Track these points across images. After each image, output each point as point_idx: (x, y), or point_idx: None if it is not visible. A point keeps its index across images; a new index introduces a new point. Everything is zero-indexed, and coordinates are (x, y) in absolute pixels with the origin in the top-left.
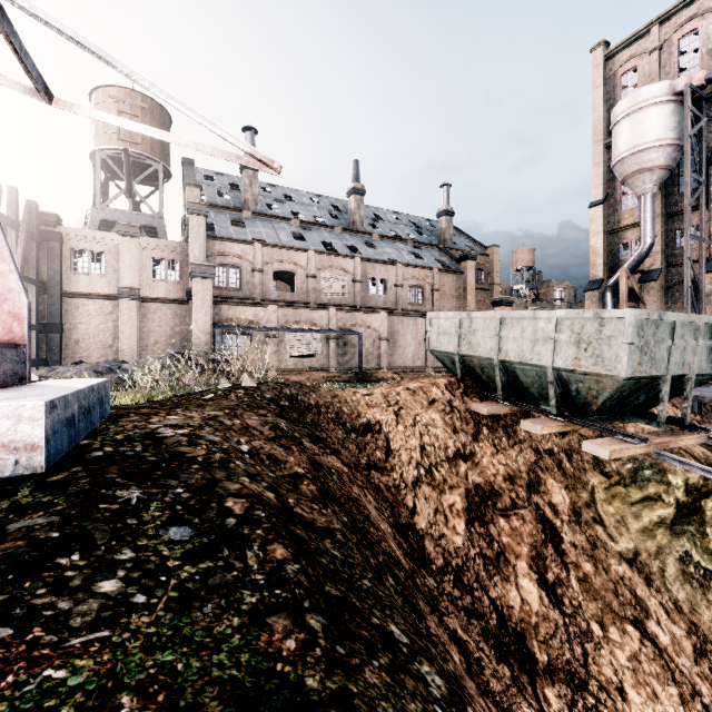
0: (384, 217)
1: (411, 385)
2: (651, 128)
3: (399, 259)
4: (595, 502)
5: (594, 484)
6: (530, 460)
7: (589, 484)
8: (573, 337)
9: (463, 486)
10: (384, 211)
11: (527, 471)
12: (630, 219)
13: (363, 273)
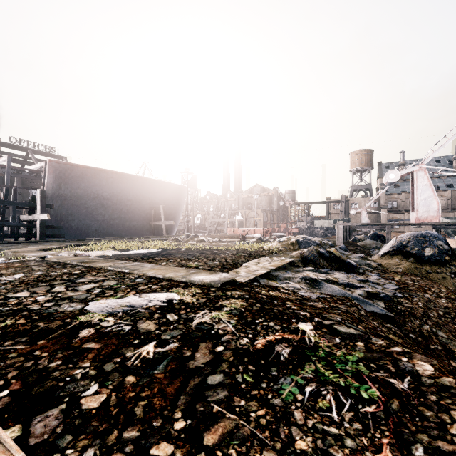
0: None
1: None
2: None
3: None
4: None
5: None
6: None
7: None
8: None
9: None
10: None
11: None
12: None
13: (453, 195)
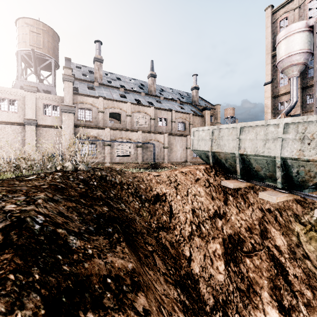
0: (165, 90)
1: (183, 170)
2: (297, 44)
3: (173, 109)
4: (301, 243)
5: (298, 230)
6: (259, 216)
7: (295, 231)
8: (298, 135)
9: (221, 237)
10: (165, 88)
11: (259, 223)
12: (284, 90)
13: (155, 115)
